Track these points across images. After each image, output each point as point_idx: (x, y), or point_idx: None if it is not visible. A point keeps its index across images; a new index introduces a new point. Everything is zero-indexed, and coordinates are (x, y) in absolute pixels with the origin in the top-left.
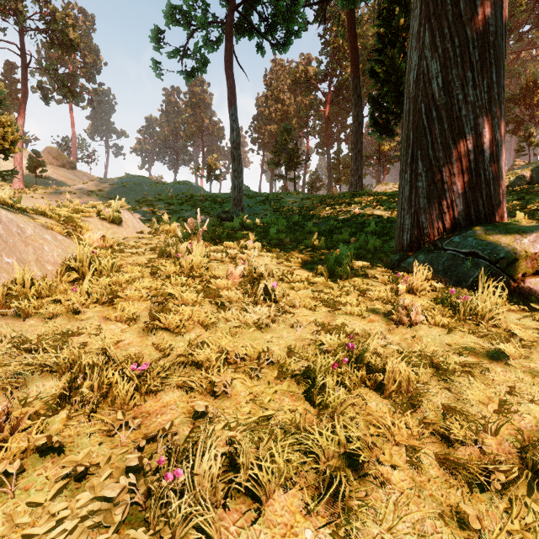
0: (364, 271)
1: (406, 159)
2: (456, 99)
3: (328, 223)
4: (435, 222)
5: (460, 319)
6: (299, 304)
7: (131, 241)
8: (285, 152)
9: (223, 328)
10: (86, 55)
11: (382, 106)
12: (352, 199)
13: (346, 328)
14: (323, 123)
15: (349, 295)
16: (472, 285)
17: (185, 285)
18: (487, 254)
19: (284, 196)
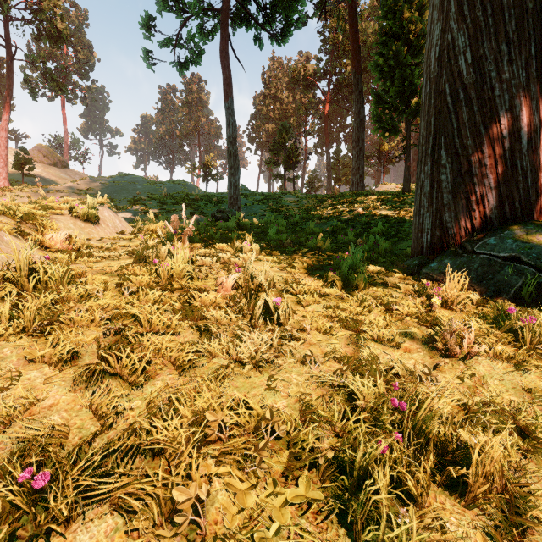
0: (382, 279)
1: (426, 149)
2: (488, 77)
3: (330, 224)
4: (462, 221)
5: (528, 349)
6: (310, 326)
7: (108, 242)
8: (284, 150)
9: (206, 368)
10: (79, 50)
11: (386, 102)
12: (354, 198)
13: (379, 365)
14: (322, 122)
15: (371, 311)
16: (514, 296)
17: (158, 302)
18: (532, 259)
19: (283, 196)
